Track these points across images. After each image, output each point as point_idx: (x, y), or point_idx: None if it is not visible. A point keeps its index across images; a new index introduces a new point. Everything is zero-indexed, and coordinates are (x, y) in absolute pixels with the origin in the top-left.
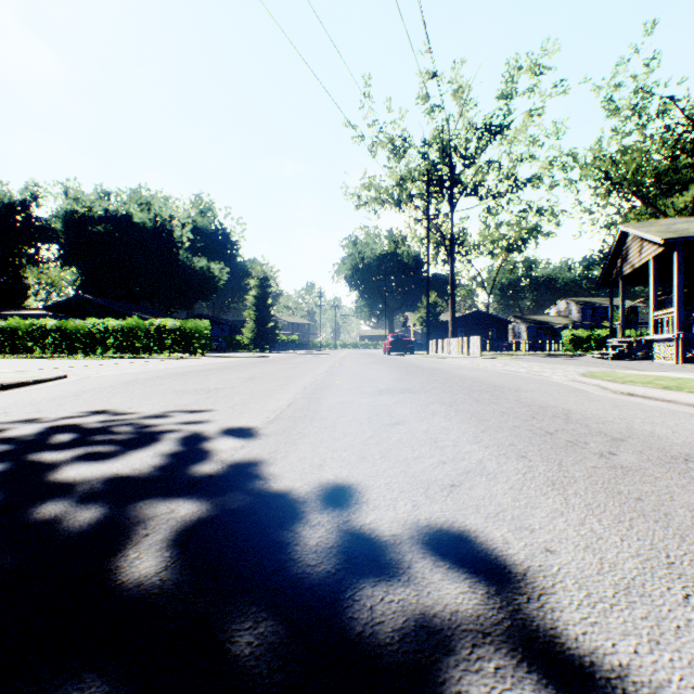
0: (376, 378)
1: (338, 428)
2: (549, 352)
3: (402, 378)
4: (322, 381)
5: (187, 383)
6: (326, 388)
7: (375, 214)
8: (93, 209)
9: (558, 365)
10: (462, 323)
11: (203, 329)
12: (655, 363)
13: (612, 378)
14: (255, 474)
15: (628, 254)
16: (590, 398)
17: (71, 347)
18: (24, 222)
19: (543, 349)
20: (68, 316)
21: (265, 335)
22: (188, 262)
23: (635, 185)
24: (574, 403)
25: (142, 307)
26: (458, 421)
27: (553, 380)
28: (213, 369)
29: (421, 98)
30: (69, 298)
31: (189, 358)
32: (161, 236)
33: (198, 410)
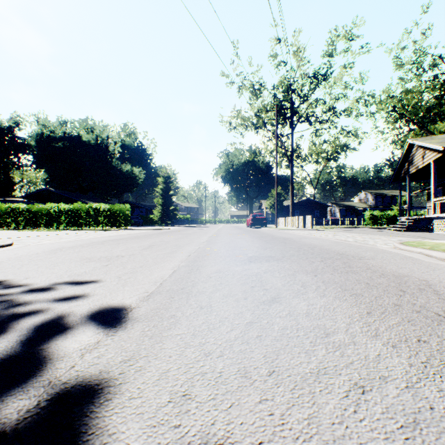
0: (245, 246)
1: (214, 309)
2: (355, 226)
3: (265, 246)
4: (203, 248)
5: (98, 250)
6: (206, 256)
7: (241, 134)
8: (56, 132)
9: (372, 236)
10: (297, 207)
11: (125, 210)
12: (437, 234)
13: (430, 247)
14: (74, 431)
15: (413, 159)
16: (427, 266)
17: (35, 222)
18: (9, 140)
19: (352, 224)
20: (38, 202)
21: (168, 214)
22: (118, 167)
23: (415, 115)
24: (421, 272)
25: (88, 196)
26: (333, 296)
27: (380, 247)
28: (126, 238)
29: (272, 56)
30: (39, 190)
31: (115, 230)
32: (100, 150)
33: (86, 281)
